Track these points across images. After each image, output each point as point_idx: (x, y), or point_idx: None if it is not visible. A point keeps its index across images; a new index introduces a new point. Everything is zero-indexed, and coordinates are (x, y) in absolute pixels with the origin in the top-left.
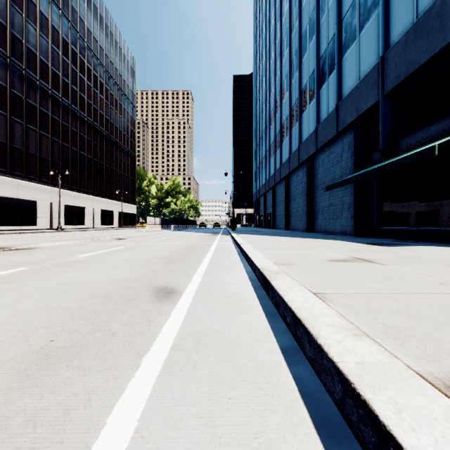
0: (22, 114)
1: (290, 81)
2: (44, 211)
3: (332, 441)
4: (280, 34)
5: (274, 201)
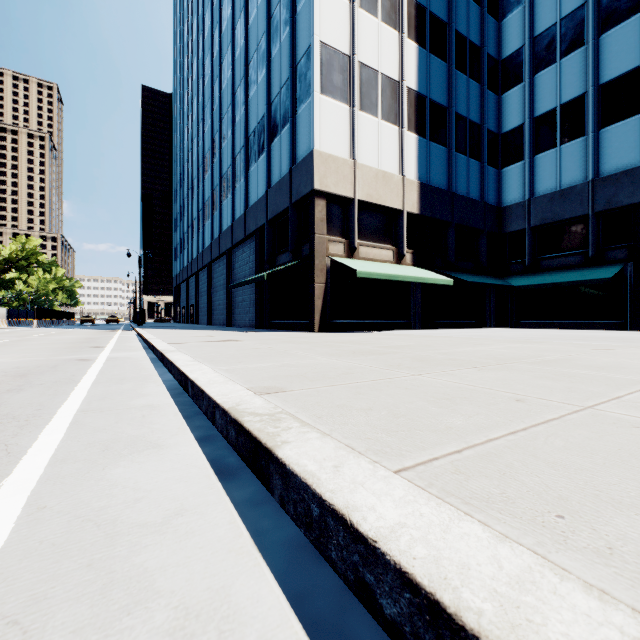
0: None
1: (213, 159)
2: None
3: (220, 479)
4: (203, 96)
5: (198, 290)
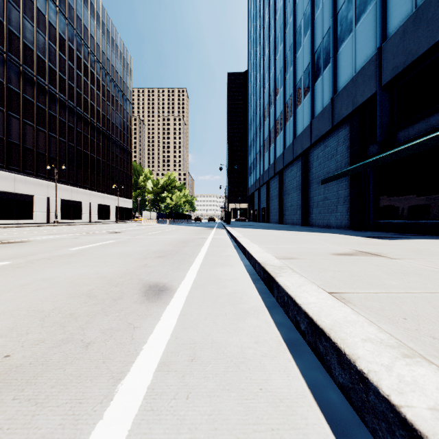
0: (19, 109)
1: (284, 77)
2: (41, 206)
3: None
4: (274, 30)
5: (268, 195)
